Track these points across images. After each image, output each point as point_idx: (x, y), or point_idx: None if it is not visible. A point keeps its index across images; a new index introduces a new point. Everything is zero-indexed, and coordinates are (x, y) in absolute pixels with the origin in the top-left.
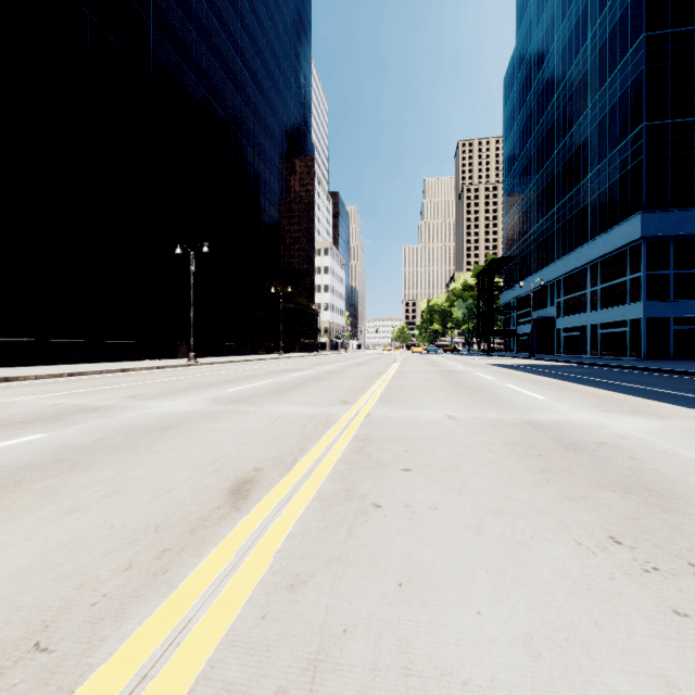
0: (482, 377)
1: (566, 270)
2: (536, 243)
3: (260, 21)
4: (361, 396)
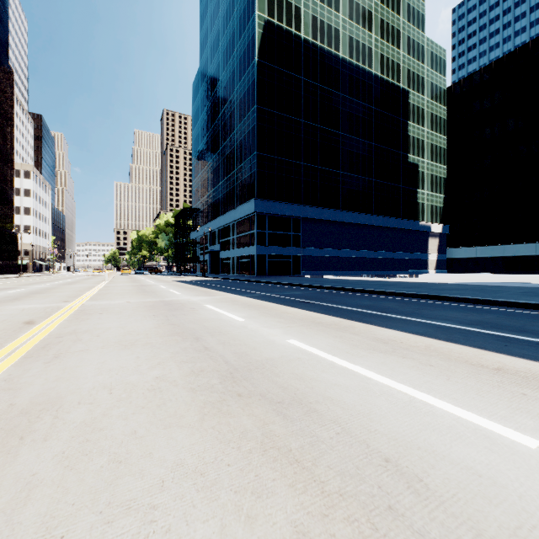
0: (161, 287)
1: (225, 223)
2: (211, 203)
3: None
4: (77, 299)
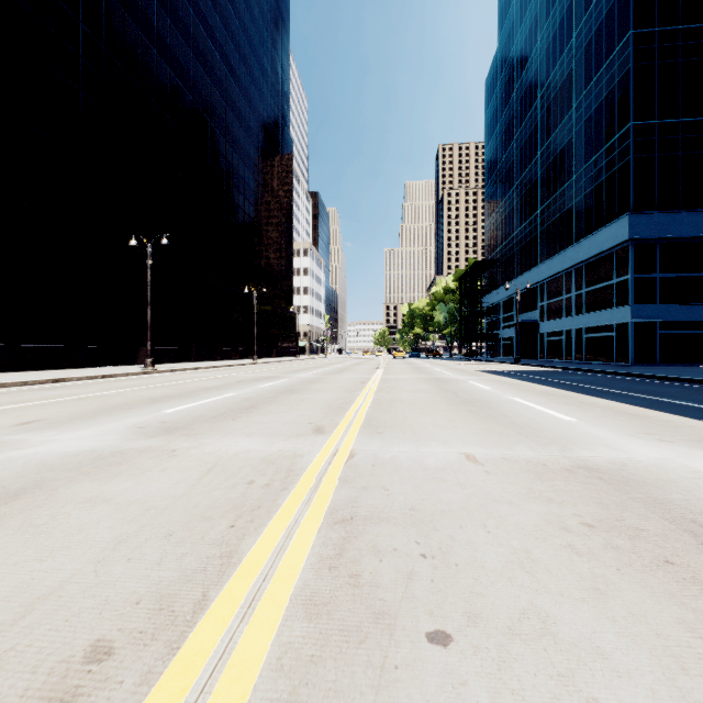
0: (479, 387)
1: (550, 274)
2: (520, 246)
3: (233, 1)
4: (341, 419)
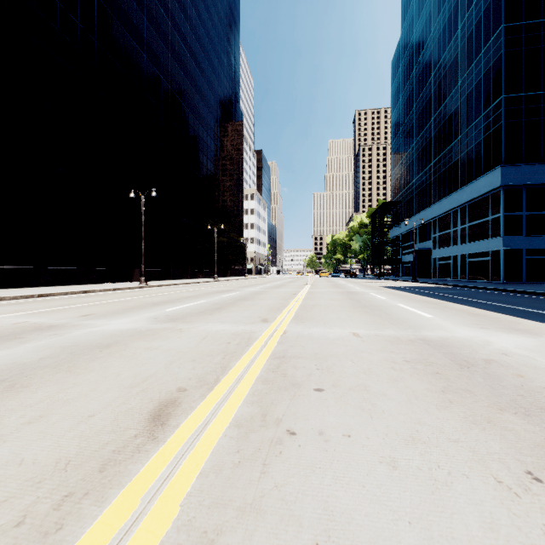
0: (377, 297)
1: (441, 212)
2: (417, 191)
3: (199, 13)
4: (278, 315)
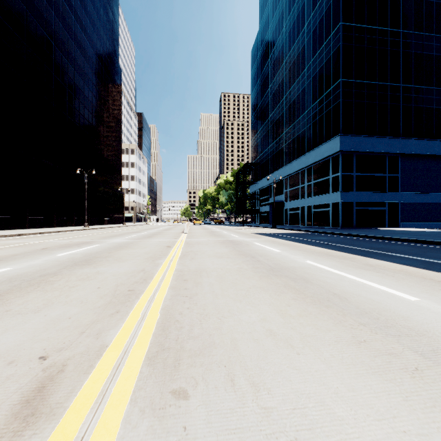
0: (269, 249)
1: (291, 172)
2: (272, 155)
3: None
4: (115, 330)
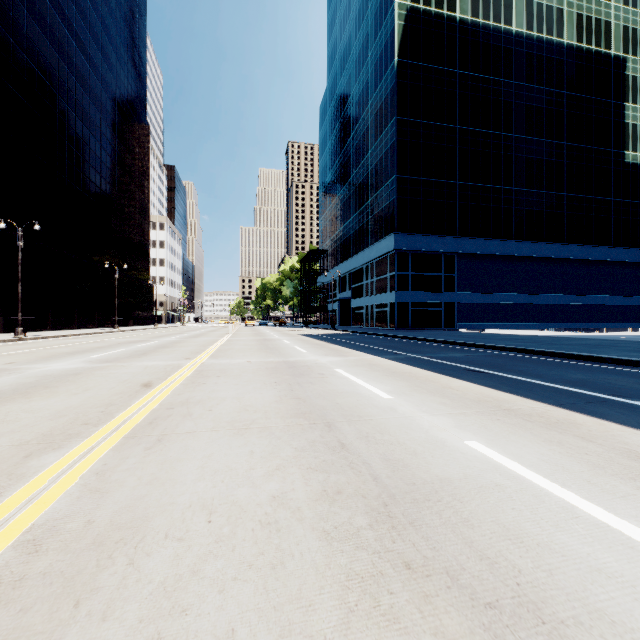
0: (285, 342)
1: (357, 265)
2: (340, 242)
3: None
4: (198, 355)
